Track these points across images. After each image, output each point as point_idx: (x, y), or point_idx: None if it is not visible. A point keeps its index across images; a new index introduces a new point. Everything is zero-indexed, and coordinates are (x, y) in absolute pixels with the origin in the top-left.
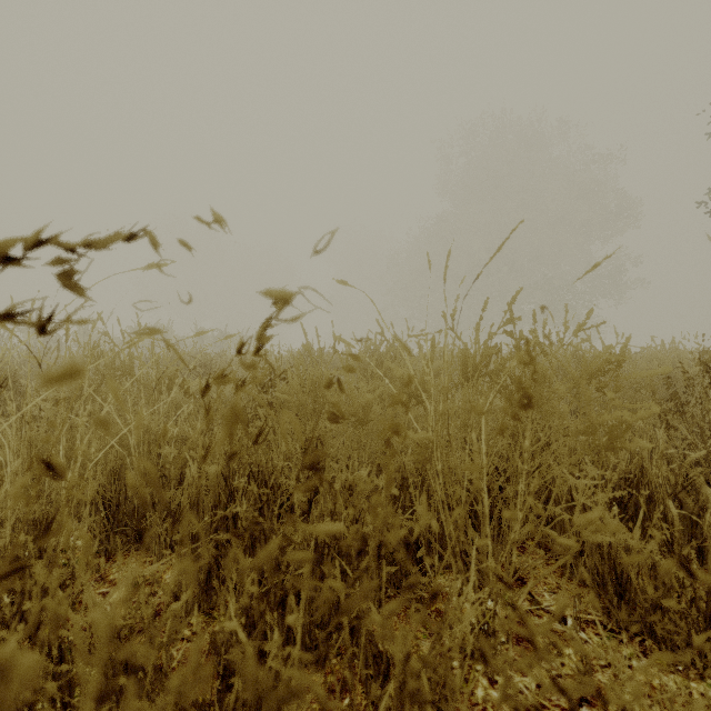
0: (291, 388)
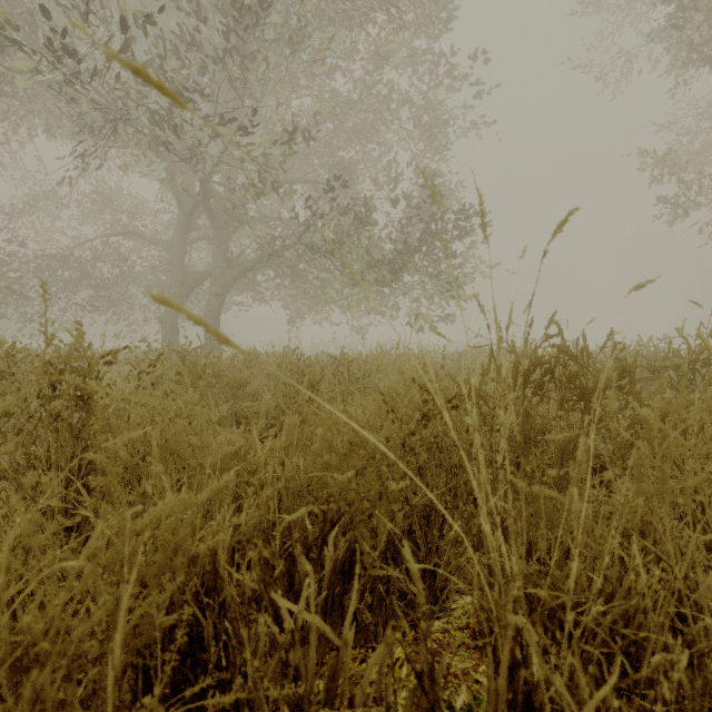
0: None
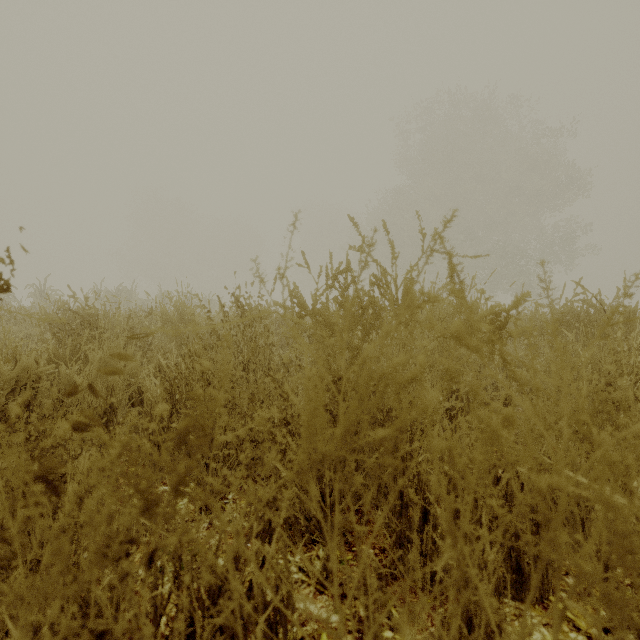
0: None
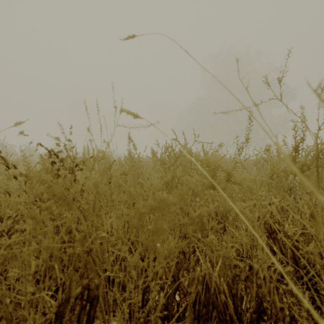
0: (29, 180)
